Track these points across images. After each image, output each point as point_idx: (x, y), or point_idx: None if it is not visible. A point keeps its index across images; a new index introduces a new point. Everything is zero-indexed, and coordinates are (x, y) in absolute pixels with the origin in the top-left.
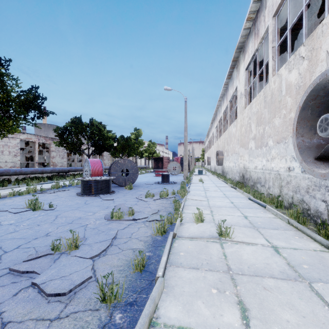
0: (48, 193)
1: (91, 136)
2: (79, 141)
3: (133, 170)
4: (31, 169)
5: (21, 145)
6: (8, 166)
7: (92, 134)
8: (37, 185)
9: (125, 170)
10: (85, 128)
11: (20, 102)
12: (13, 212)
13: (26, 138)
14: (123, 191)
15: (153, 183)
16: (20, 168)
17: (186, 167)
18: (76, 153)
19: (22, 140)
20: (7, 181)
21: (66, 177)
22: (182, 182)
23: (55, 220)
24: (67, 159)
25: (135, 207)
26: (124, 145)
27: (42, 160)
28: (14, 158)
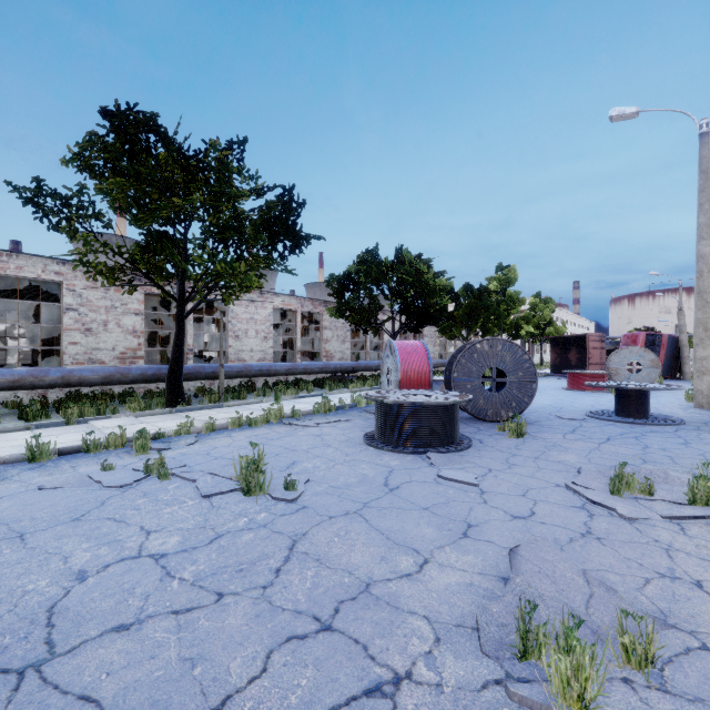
0: (303, 425)
1: (398, 289)
2: (374, 303)
3: (519, 373)
4: (286, 366)
5: (279, 320)
6: (255, 358)
7: (401, 286)
8: (294, 399)
9: (493, 374)
10: (385, 273)
11: (257, 217)
12: (200, 492)
13: (282, 304)
14: (496, 441)
15: (584, 415)
16: (268, 363)
17: (706, 364)
18: (370, 333)
19: (278, 310)
20: (250, 387)
21: (347, 382)
22: (701, 418)
23: (279, 574)
24: (353, 345)
25: (608, 566)
26: (473, 308)
27: (312, 346)
28: (264, 343)
